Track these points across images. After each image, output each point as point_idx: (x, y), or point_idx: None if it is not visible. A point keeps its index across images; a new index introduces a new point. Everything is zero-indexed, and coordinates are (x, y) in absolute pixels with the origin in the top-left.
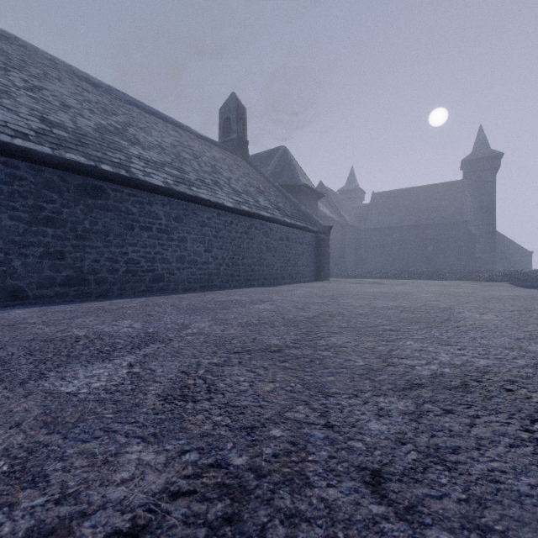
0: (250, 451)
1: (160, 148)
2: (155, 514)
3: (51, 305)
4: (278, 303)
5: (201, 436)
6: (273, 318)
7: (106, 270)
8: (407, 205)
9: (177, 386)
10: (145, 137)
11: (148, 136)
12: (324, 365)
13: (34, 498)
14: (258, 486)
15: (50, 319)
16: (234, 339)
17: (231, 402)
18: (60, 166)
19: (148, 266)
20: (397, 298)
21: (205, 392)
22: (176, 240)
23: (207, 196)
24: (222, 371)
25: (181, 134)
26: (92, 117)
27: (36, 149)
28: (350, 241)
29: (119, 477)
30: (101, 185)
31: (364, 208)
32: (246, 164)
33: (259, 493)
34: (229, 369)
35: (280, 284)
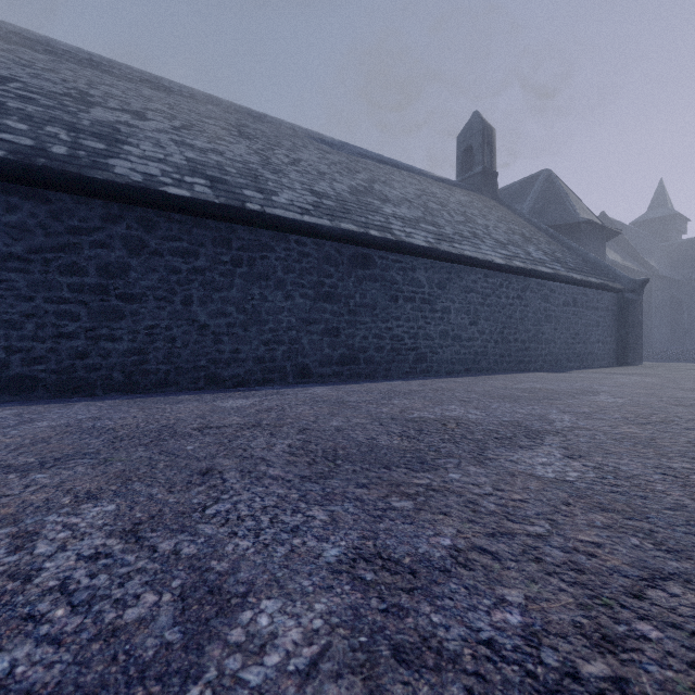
0: None
1: (408, 201)
2: None
3: (334, 384)
4: (624, 396)
5: None
6: (660, 416)
7: (373, 348)
8: None
9: None
10: (390, 191)
11: (392, 190)
12: None
13: None
14: None
15: (366, 399)
16: (655, 440)
17: None
18: (338, 238)
19: (411, 343)
20: None
21: None
22: (439, 312)
23: (472, 253)
24: None
25: (418, 180)
26: (343, 180)
27: (320, 223)
28: (660, 302)
29: None
30: (369, 253)
31: (687, 245)
32: (497, 204)
33: None
34: None
35: (566, 369)
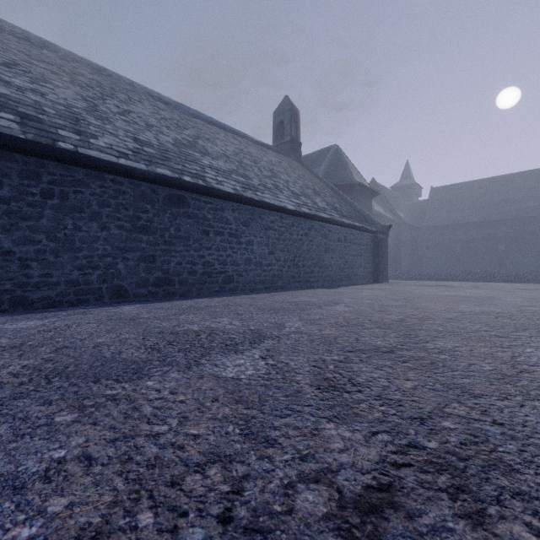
0: (436, 438)
1: (226, 156)
2: (390, 477)
3: (147, 303)
4: (353, 305)
5: (378, 422)
6: (359, 320)
7: (187, 272)
8: (473, 199)
9: (320, 378)
10: (212, 147)
11: (214, 146)
12: (449, 367)
13: (280, 455)
14: (466, 466)
15: (159, 315)
16: (337, 338)
17: (382, 395)
18: (153, 180)
19: (220, 268)
20: (481, 303)
21: (350, 385)
22: (244, 244)
23: (271, 200)
24: (351, 368)
25: (240, 141)
26: (170, 133)
27: (135, 166)
28: (405, 241)
29: (335, 447)
30: (183, 195)
31: (421, 204)
32: (300, 166)
33: (472, 472)
34: (355, 366)
35: (338, 286)
